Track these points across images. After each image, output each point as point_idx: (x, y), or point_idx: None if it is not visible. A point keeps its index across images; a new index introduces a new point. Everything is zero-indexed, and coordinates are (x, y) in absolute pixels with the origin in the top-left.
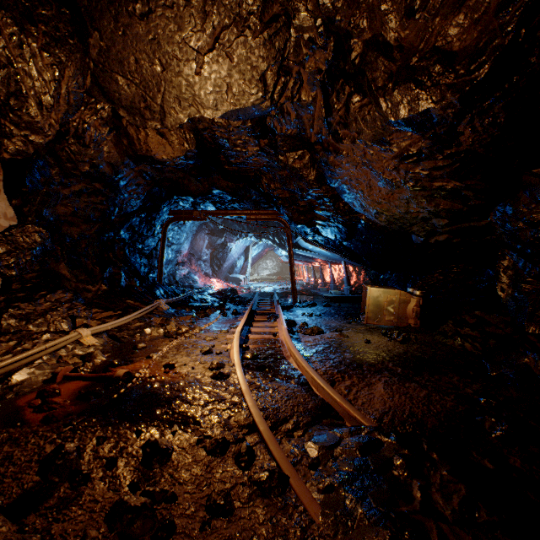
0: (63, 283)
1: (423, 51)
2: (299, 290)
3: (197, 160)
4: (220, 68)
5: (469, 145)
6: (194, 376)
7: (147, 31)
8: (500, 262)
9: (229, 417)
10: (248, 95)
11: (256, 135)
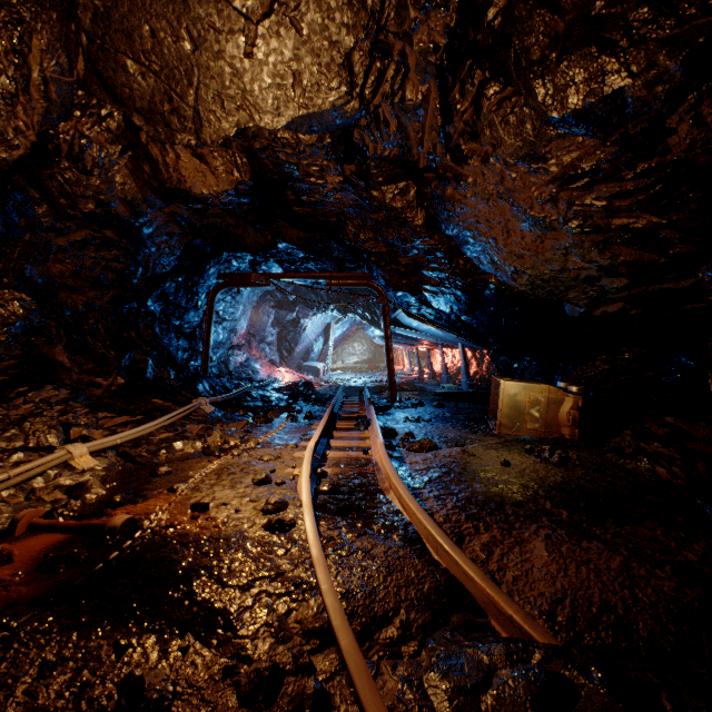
0: (59, 375)
1: None
2: (399, 384)
3: (254, 198)
4: (282, 46)
5: (685, 151)
6: (237, 526)
7: None
8: None
9: (288, 611)
10: (325, 91)
11: (338, 158)
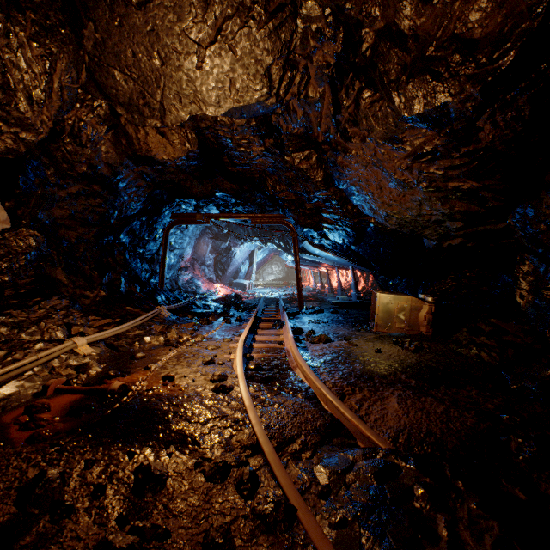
0: (60, 289)
1: (440, 39)
2: (306, 296)
3: (200, 161)
4: (223, 62)
5: (489, 142)
6: (194, 389)
7: (144, 22)
8: (519, 267)
9: (231, 436)
10: (252, 91)
11: (260, 134)
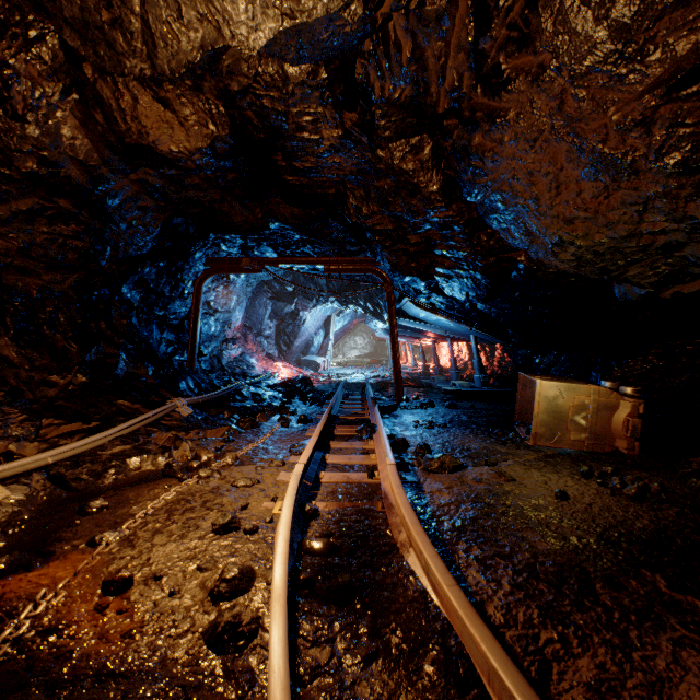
0: (1, 373)
1: None
2: (403, 379)
3: (238, 163)
4: None
5: None
6: (160, 633)
7: None
8: None
9: None
10: None
11: (335, 101)
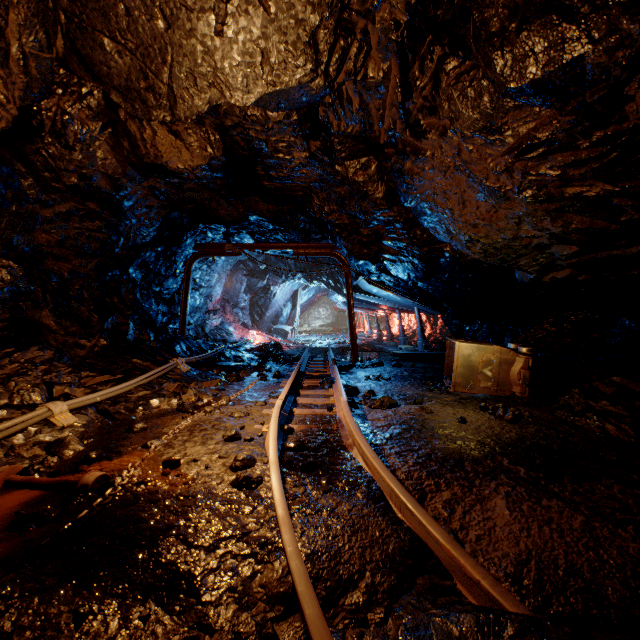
0: (45, 337)
1: None
2: (360, 345)
3: (227, 173)
4: (251, 24)
5: None
6: (206, 483)
7: None
8: None
9: (253, 574)
10: (292, 68)
11: (304, 134)
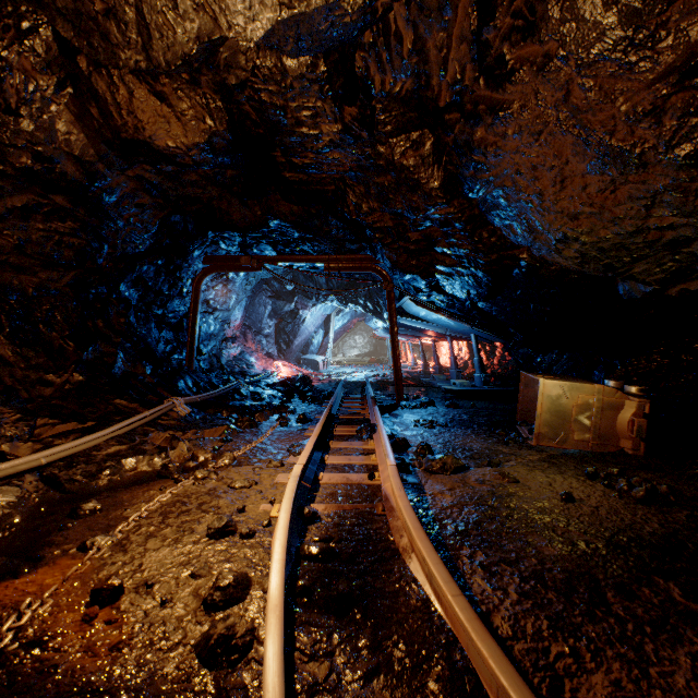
0: None
1: None
2: (403, 378)
3: (236, 159)
4: None
5: None
6: (150, 646)
7: None
8: None
9: None
10: None
11: (335, 95)
